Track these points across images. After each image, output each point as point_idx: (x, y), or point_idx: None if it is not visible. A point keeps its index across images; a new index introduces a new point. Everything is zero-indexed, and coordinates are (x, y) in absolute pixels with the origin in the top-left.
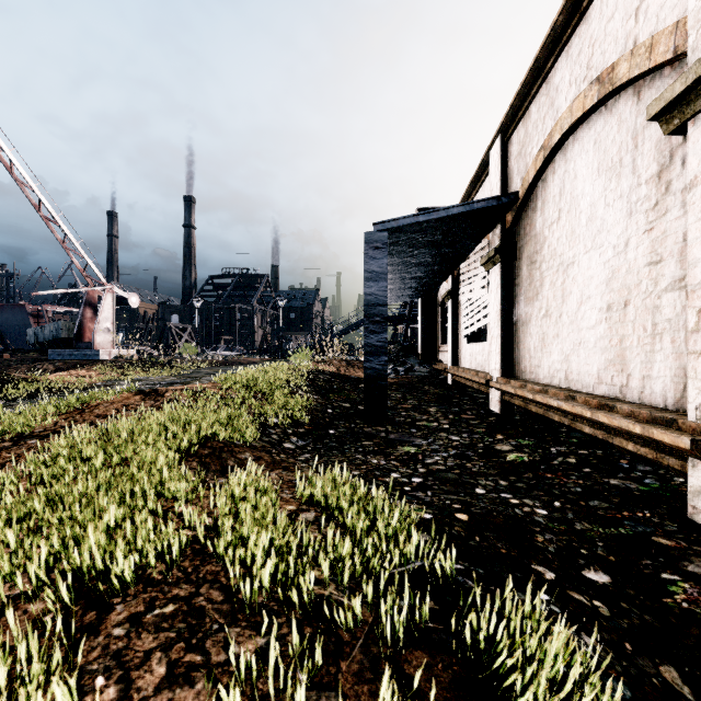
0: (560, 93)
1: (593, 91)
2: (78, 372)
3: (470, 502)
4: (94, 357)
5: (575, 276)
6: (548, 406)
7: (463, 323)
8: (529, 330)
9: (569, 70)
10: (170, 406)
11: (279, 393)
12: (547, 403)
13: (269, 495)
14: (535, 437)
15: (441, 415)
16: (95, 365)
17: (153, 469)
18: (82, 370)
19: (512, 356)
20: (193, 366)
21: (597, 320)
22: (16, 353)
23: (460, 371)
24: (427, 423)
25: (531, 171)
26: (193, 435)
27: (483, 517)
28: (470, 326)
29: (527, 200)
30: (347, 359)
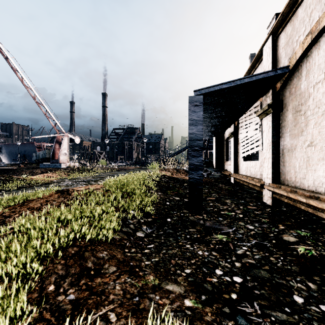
0: None
1: None
2: (47, 174)
3: None
4: (59, 166)
5: None
6: (320, 209)
7: (241, 150)
8: (294, 154)
9: None
10: (71, 202)
11: (138, 193)
12: (322, 208)
13: None
14: (307, 228)
15: (235, 206)
16: (57, 171)
17: None
18: (50, 173)
19: (279, 170)
20: (102, 171)
21: None
22: (27, 164)
23: (240, 177)
24: (228, 212)
25: (299, 51)
26: (61, 240)
27: None
28: (246, 152)
29: (293, 72)
30: (177, 168)
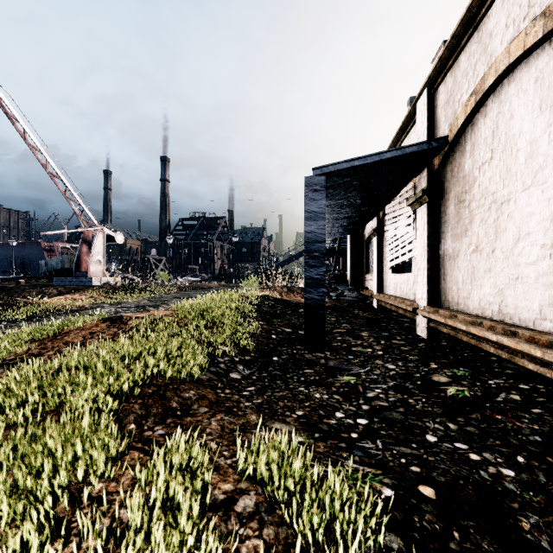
0: (494, 38)
1: (536, 27)
2: (72, 296)
3: (427, 460)
4: (88, 283)
5: (511, 213)
6: (483, 339)
7: (388, 256)
8: (457, 264)
9: (505, 13)
10: (130, 334)
11: (229, 321)
12: (483, 336)
13: (198, 484)
14: (468, 367)
15: (374, 340)
16: (87, 290)
17: (77, 430)
18: (76, 294)
19: (438, 287)
20: (164, 290)
21: (539, 256)
22: (31, 279)
23: (386, 298)
24: (362, 349)
25: (461, 116)
26: (136, 375)
27: (451, 490)
28: (395, 259)
29: (455, 145)
30: (288, 286)
